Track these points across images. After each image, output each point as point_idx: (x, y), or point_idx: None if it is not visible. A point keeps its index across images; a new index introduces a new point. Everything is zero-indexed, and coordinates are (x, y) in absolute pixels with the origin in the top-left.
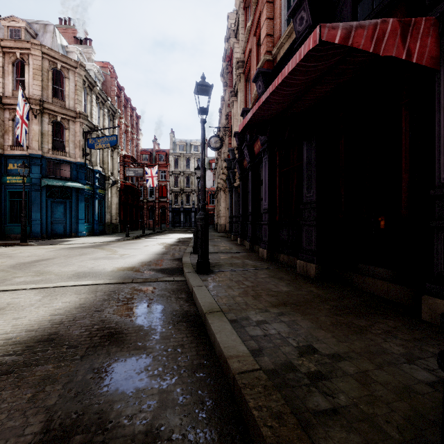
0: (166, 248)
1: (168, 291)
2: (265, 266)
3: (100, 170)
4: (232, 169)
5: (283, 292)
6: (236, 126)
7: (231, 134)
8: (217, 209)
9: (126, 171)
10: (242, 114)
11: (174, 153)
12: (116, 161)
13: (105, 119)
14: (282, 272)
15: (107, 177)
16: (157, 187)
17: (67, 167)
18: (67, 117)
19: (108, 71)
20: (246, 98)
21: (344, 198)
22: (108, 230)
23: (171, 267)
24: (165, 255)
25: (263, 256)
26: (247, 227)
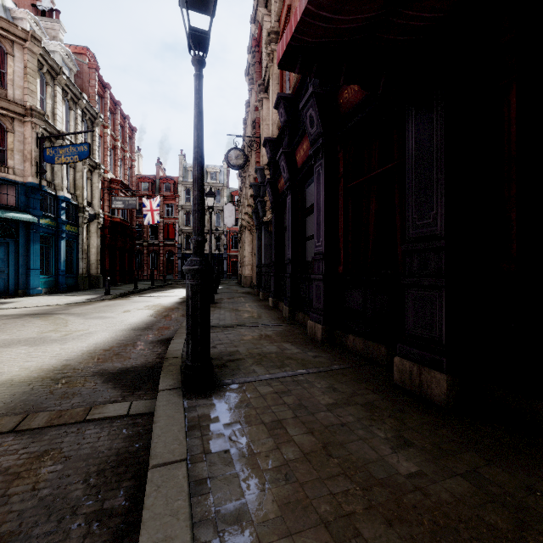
0: (157, 314)
1: (89, 469)
2: (323, 360)
3: (69, 197)
4: (261, 197)
5: (407, 487)
6: (267, 135)
7: (259, 146)
8: (241, 256)
9: (112, 200)
10: (277, 105)
11: (185, 182)
12: (97, 186)
13: (79, 125)
14: (364, 381)
15: (82, 209)
16: (162, 226)
17: (11, 190)
18: (10, 114)
19: (86, 60)
20: (282, 87)
21: (516, 225)
22: (83, 285)
23: (144, 364)
24: (147, 332)
25: (316, 335)
26: (283, 281)
